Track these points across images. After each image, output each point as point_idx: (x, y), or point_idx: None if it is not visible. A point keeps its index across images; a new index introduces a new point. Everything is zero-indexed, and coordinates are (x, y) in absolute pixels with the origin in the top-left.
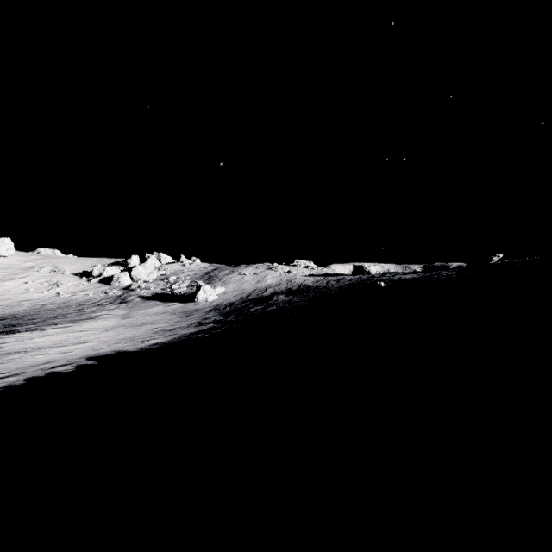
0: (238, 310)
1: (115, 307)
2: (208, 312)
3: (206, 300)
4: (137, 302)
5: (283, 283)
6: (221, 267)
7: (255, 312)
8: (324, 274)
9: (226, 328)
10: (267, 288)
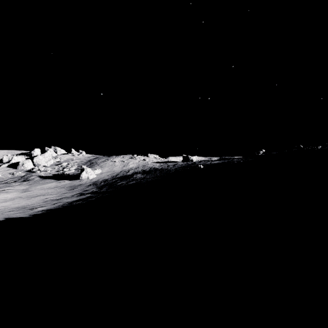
0: (109, 184)
1: (18, 184)
2: (88, 186)
3: (88, 178)
4: (37, 180)
5: (140, 167)
6: (99, 157)
7: (121, 185)
8: (166, 161)
9: (99, 196)
10: (130, 170)
